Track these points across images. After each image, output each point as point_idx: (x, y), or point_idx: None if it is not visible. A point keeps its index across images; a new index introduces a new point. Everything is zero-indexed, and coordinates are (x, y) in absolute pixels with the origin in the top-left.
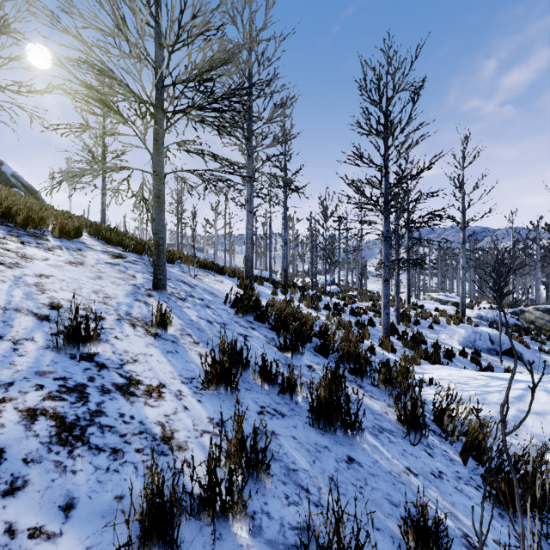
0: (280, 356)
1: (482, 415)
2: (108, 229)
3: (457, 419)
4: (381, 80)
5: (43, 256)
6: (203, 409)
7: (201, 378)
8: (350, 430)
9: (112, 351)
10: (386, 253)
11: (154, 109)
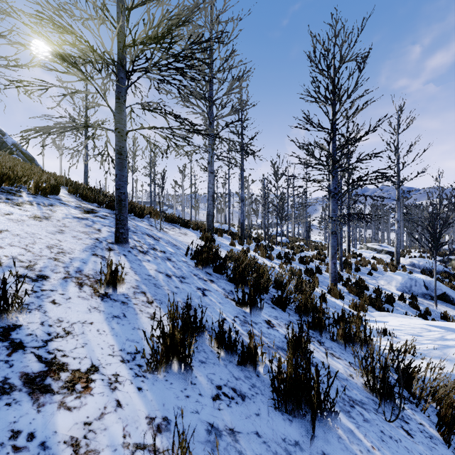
0: (238, 311)
1: (445, 372)
2: (87, 187)
3: (429, 385)
4: (329, 51)
5: (7, 211)
6: (142, 403)
7: (148, 351)
8: (322, 416)
9: (40, 322)
10: (333, 209)
11: (115, 67)
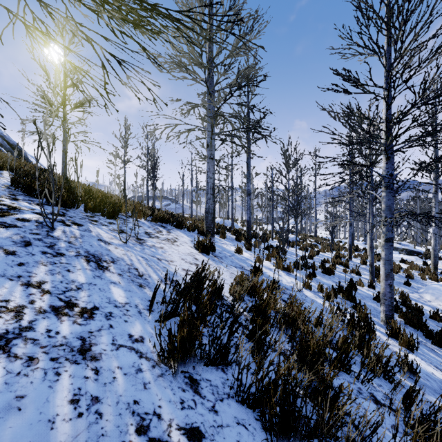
0: None
1: None
2: (44, 177)
3: None
4: None
5: None
6: None
7: None
8: None
9: None
10: (388, 205)
11: None
